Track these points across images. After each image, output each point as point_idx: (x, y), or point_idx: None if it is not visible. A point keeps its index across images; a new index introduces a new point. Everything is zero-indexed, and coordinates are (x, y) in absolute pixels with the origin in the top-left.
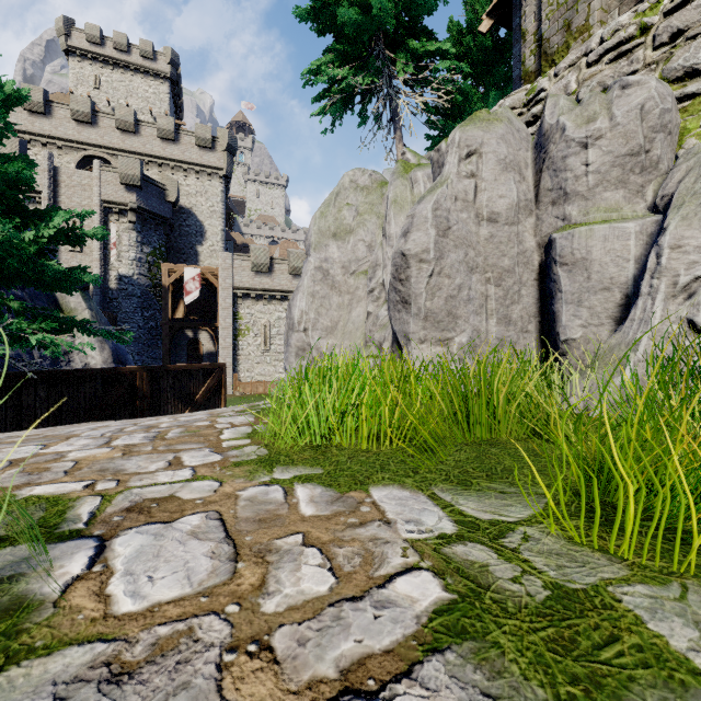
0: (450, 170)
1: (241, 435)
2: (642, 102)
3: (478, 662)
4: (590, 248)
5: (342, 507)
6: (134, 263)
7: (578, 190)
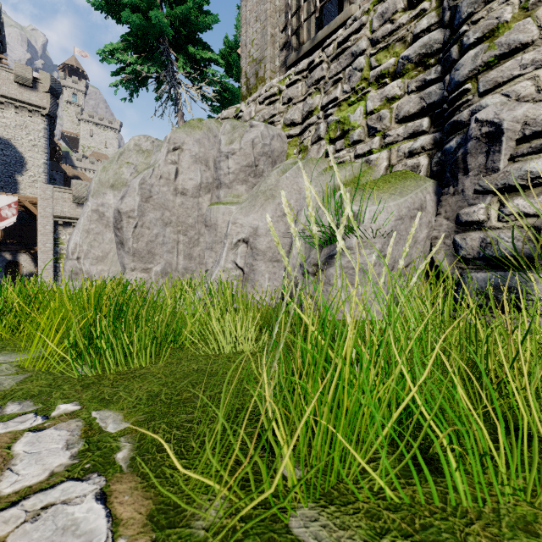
0: (161, 157)
1: None
2: (253, 138)
3: None
4: (218, 218)
5: None
6: None
7: (226, 182)
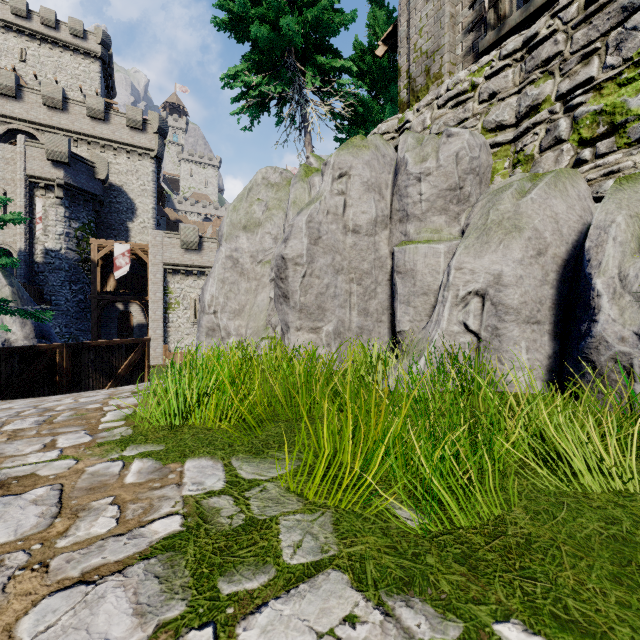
0: (325, 188)
1: (120, 417)
2: (457, 150)
3: (166, 562)
4: (416, 261)
5: (156, 476)
6: (61, 237)
7: (416, 213)
